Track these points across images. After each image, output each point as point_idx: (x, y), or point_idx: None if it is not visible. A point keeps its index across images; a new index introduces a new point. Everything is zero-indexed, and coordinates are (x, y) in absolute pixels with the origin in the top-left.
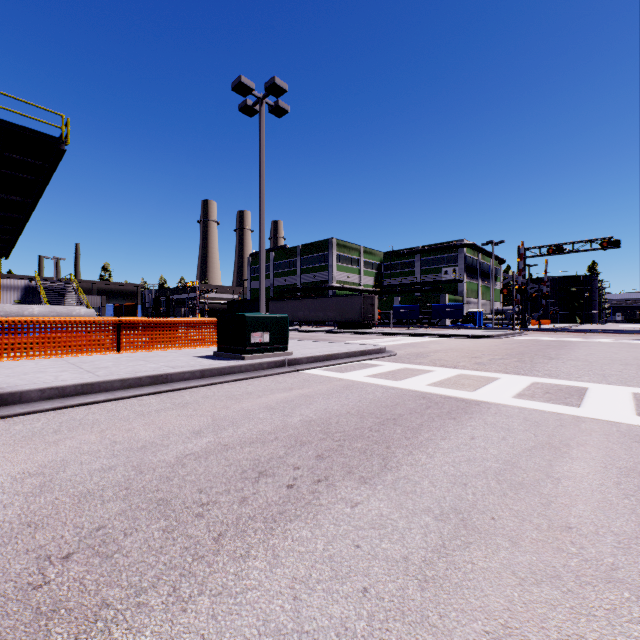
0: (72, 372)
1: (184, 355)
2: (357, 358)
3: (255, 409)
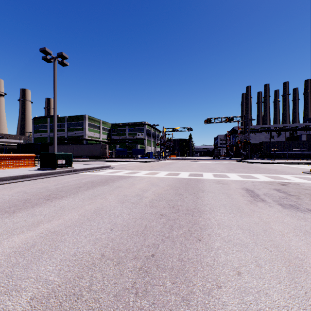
0: None
1: (22, 170)
2: (100, 169)
3: (69, 181)
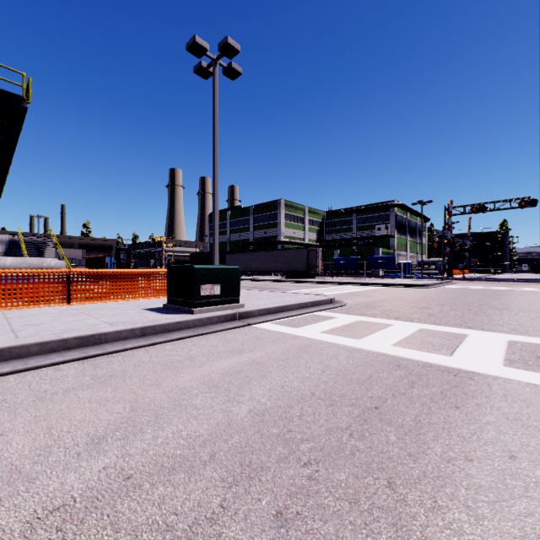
0: None
1: (133, 307)
2: (309, 309)
3: (193, 387)
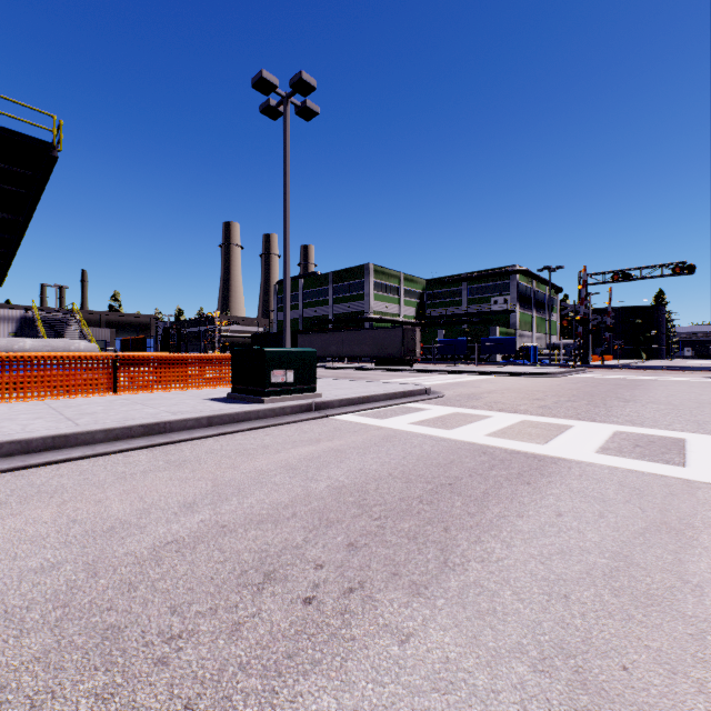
0: (48, 420)
1: (192, 397)
2: (398, 400)
3: (270, 469)
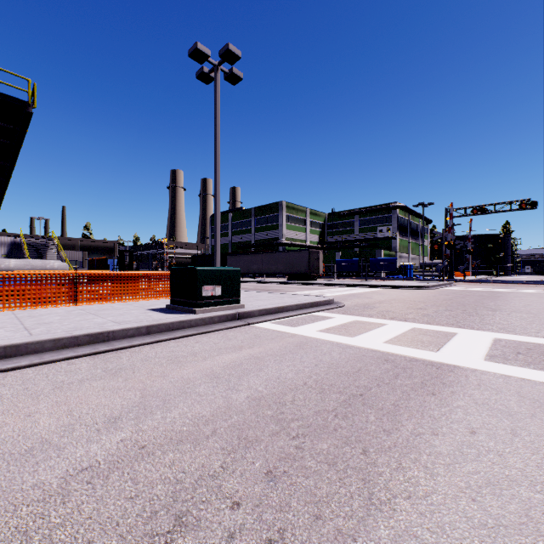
0: (7, 329)
1: (138, 308)
2: (307, 310)
3: (196, 378)
